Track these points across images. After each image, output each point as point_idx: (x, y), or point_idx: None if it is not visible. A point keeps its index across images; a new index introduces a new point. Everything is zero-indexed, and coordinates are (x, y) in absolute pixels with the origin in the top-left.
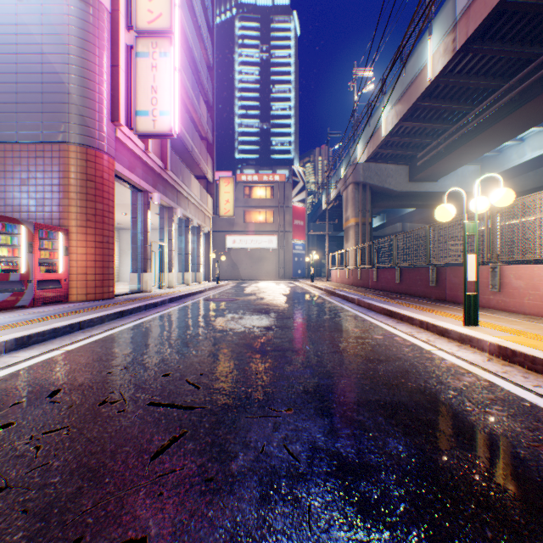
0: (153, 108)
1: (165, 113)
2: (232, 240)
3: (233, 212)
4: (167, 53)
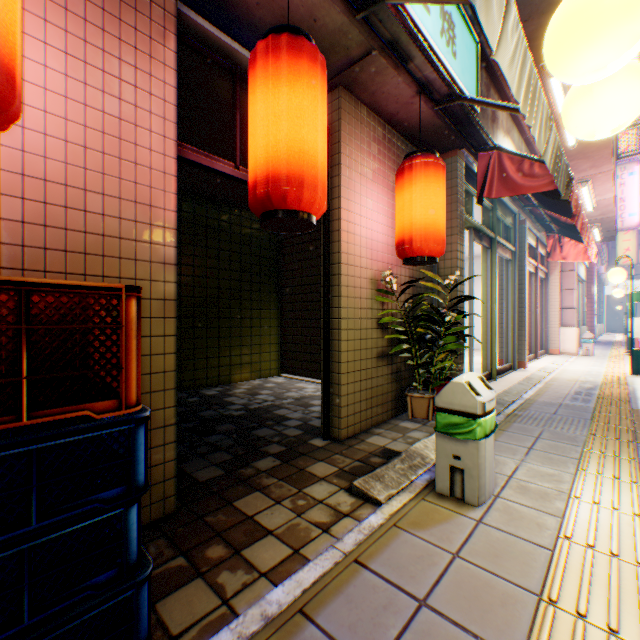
0: (619, 213)
1: (630, 214)
2: (609, 286)
3: (634, 260)
4: (632, 172)
